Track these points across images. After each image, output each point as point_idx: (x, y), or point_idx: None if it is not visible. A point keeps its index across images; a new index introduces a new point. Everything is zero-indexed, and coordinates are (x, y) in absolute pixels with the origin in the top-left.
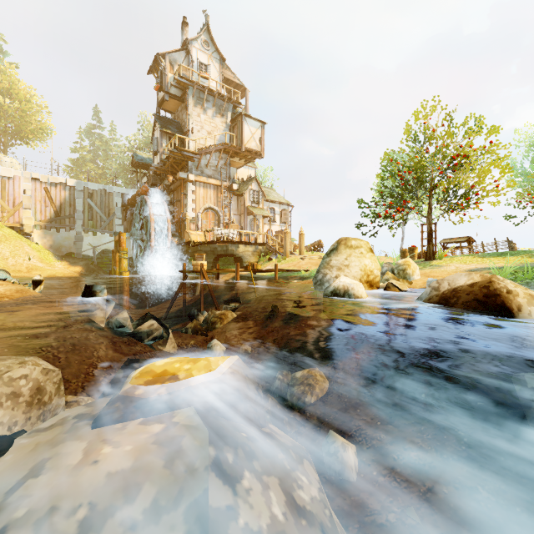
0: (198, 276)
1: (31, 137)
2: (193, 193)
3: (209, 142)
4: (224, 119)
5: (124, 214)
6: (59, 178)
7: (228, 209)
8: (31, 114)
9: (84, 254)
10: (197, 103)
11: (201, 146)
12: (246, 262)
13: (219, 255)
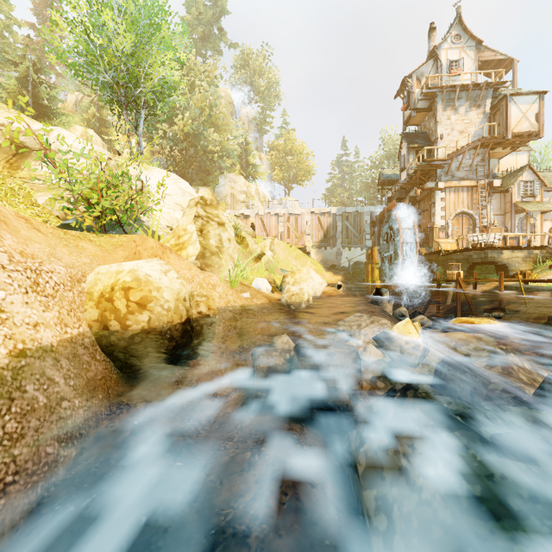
0: (448, 285)
1: (303, 179)
2: (442, 201)
3: (460, 142)
4: (481, 110)
5: (372, 229)
6: (326, 209)
7: (486, 210)
8: (303, 162)
9: (342, 265)
10: (446, 106)
11: (451, 149)
12: (513, 270)
13: (474, 263)
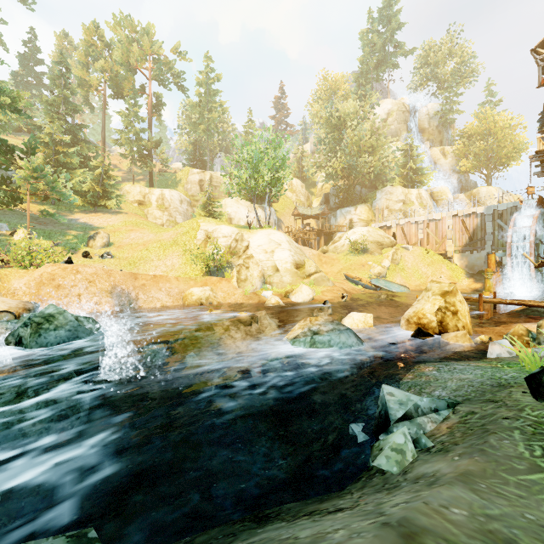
0: None
1: (503, 161)
2: None
3: None
4: None
5: None
6: (471, 209)
7: None
8: (506, 139)
9: None
10: None
11: None
12: None
13: None
